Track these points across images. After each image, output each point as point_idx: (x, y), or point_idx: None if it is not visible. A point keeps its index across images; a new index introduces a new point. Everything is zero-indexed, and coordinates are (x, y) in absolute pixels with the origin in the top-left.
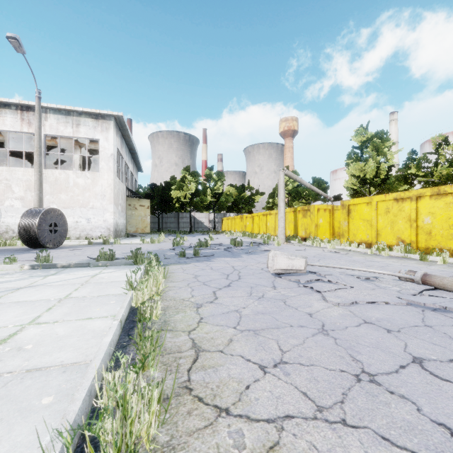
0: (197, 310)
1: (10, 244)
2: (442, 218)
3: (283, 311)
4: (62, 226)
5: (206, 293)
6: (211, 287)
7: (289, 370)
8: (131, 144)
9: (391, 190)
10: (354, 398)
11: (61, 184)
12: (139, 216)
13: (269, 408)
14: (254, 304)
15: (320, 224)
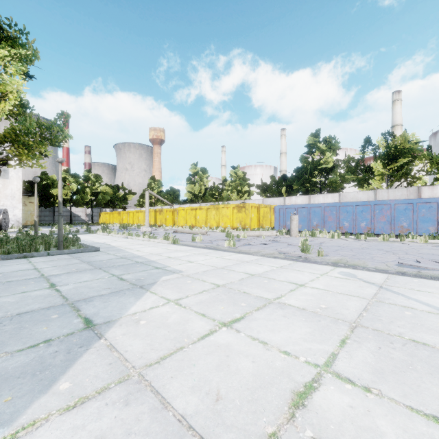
0: None
1: None
2: (201, 217)
3: None
4: (7, 219)
5: None
6: None
7: None
8: None
9: (208, 200)
10: None
11: None
12: (29, 211)
13: None
14: None
15: (167, 218)
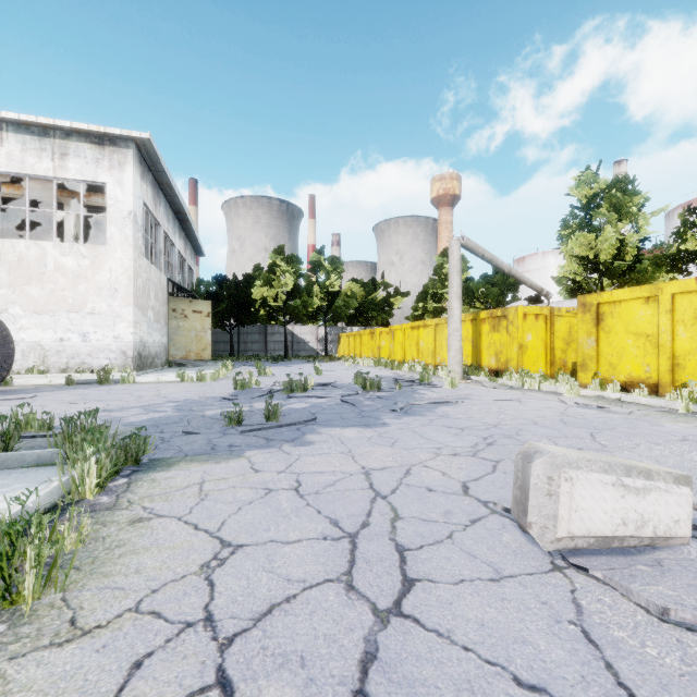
0: None
1: None
2: None
3: None
4: None
5: None
6: None
7: None
8: (176, 201)
9: (641, 282)
10: None
11: (30, 267)
12: (192, 330)
13: None
14: None
15: (527, 343)
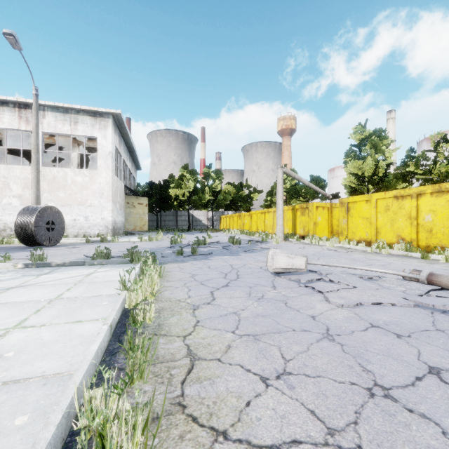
0: (194, 312)
1: (7, 242)
2: (443, 216)
3: (284, 313)
4: (59, 224)
5: (203, 293)
6: (208, 286)
7: (293, 383)
8: (129, 142)
9: (389, 187)
10: (369, 418)
11: (59, 182)
12: (138, 214)
13: (273, 430)
14: (253, 306)
15: (318, 221)
